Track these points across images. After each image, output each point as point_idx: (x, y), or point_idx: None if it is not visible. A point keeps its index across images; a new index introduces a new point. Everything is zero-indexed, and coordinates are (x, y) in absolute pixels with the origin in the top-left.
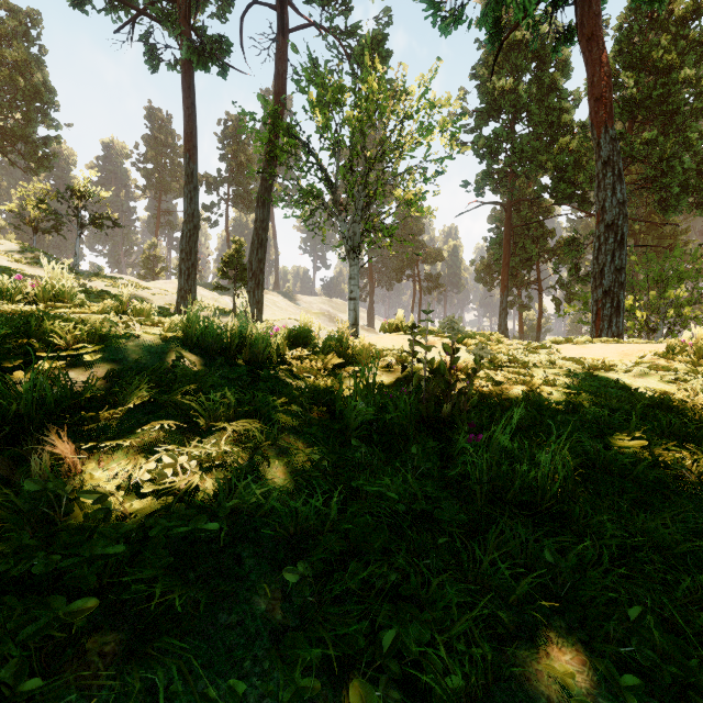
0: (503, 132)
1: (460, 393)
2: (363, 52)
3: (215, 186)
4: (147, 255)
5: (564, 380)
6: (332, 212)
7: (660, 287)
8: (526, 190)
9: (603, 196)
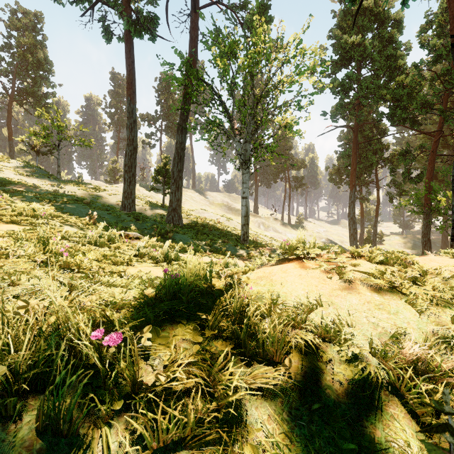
0: (353, 74)
1: None
2: (252, 18)
3: (153, 121)
4: (111, 167)
5: None
6: (229, 135)
7: None
8: (368, 117)
9: None
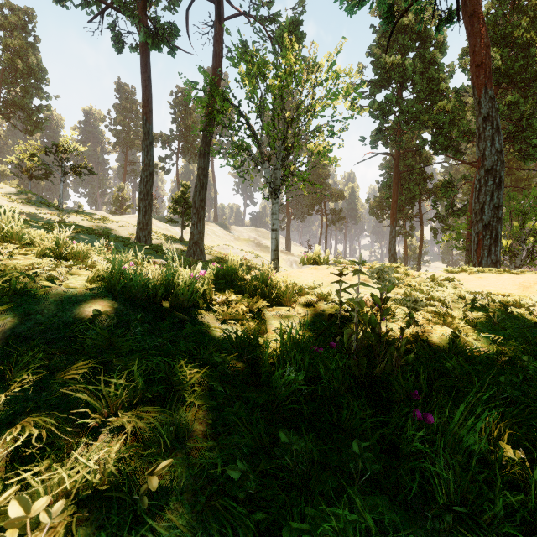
0: (393, 97)
1: (390, 343)
2: (282, 34)
3: (168, 142)
4: (117, 195)
5: (483, 320)
6: (258, 161)
7: (520, 219)
8: (410, 143)
9: (483, 145)
